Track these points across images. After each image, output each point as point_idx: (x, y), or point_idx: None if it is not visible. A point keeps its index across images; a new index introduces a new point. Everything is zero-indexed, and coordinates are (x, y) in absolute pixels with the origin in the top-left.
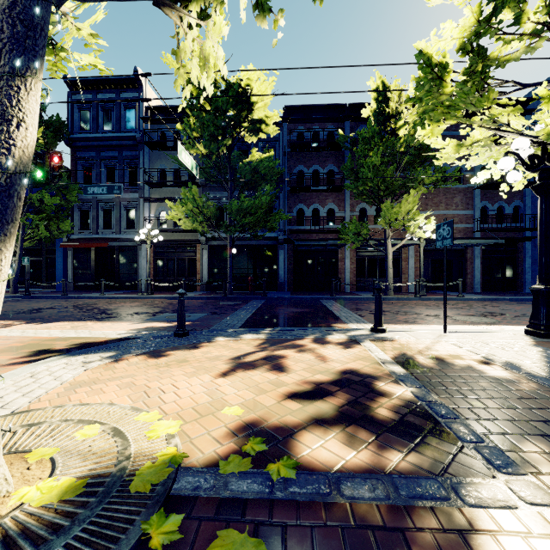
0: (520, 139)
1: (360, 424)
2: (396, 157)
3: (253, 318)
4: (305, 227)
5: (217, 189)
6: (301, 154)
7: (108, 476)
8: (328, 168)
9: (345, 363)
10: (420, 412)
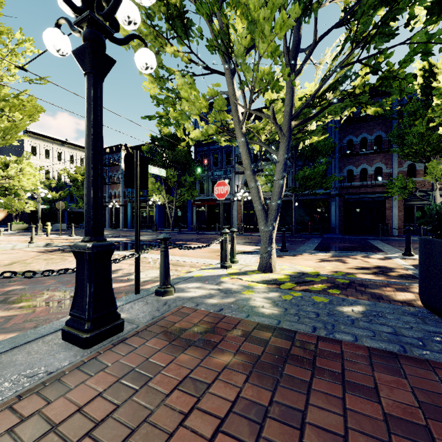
0: None
1: (381, 275)
2: None
3: (319, 247)
4: (354, 183)
5: None
6: (350, 127)
7: (301, 272)
8: (376, 134)
9: (379, 264)
10: (412, 276)
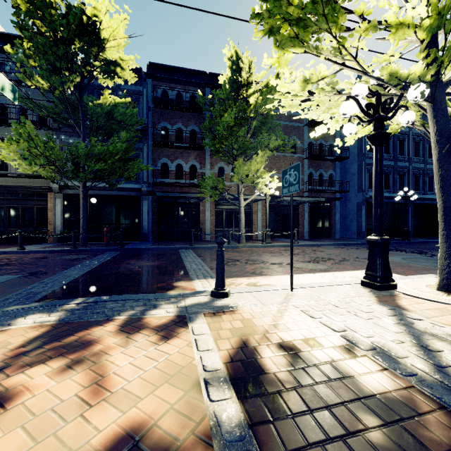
0: (360, 84)
1: None
2: (247, 121)
3: (80, 279)
4: (169, 180)
5: (74, 135)
6: (165, 111)
7: None
8: (191, 127)
9: (136, 396)
10: None
